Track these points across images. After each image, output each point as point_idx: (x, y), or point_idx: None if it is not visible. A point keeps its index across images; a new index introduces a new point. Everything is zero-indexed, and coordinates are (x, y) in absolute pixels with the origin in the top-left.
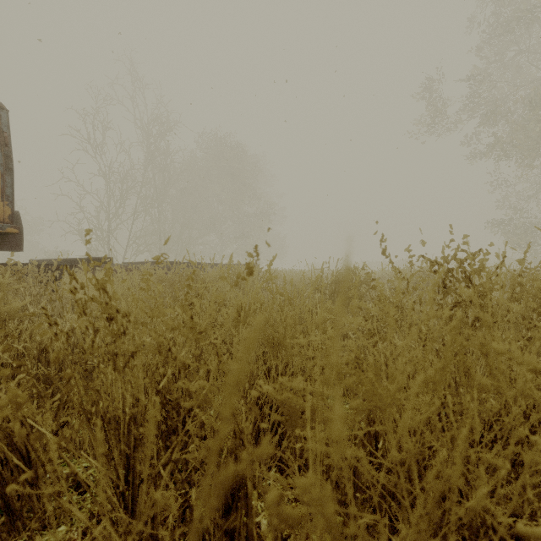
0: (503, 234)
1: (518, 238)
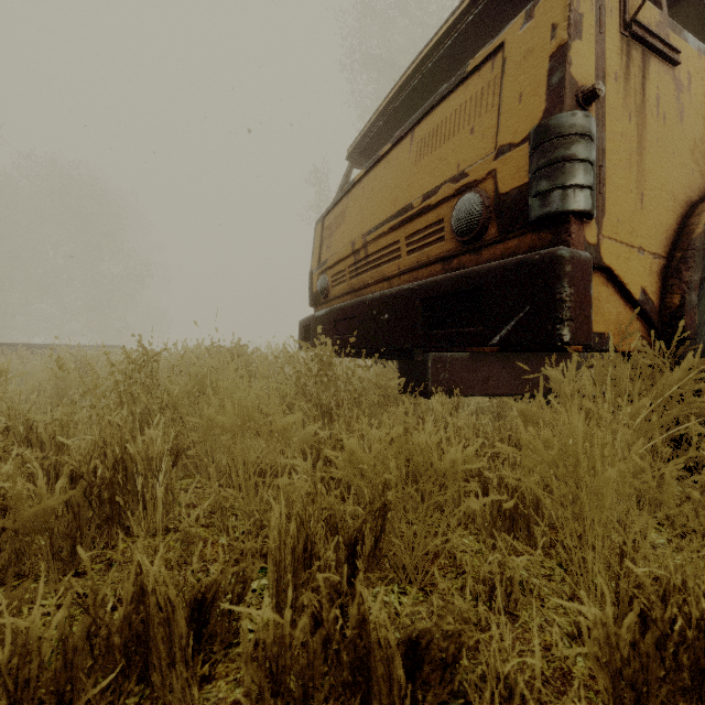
0: None
1: None
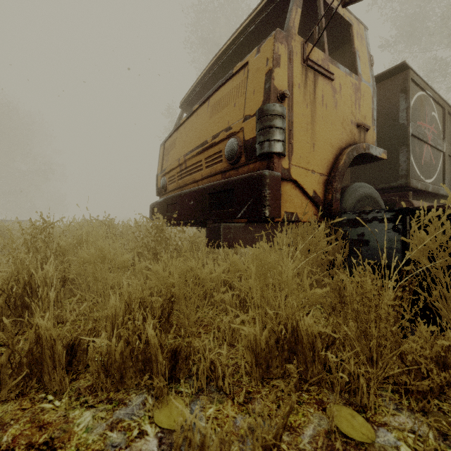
0: None
1: None
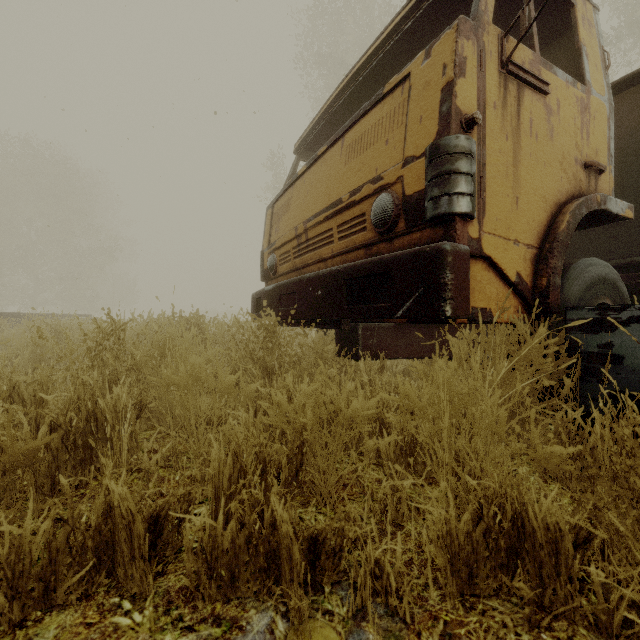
0: None
1: None
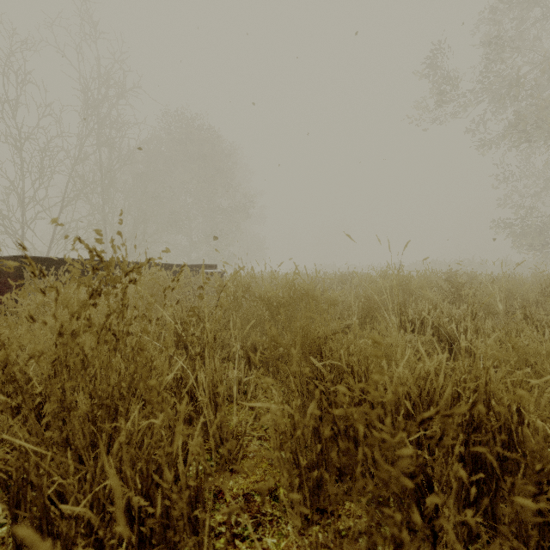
0: (512, 233)
1: (531, 238)
